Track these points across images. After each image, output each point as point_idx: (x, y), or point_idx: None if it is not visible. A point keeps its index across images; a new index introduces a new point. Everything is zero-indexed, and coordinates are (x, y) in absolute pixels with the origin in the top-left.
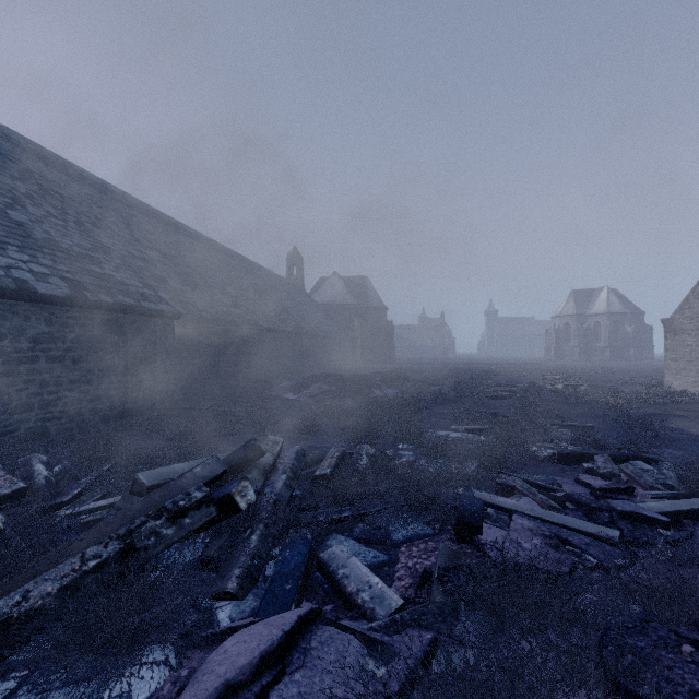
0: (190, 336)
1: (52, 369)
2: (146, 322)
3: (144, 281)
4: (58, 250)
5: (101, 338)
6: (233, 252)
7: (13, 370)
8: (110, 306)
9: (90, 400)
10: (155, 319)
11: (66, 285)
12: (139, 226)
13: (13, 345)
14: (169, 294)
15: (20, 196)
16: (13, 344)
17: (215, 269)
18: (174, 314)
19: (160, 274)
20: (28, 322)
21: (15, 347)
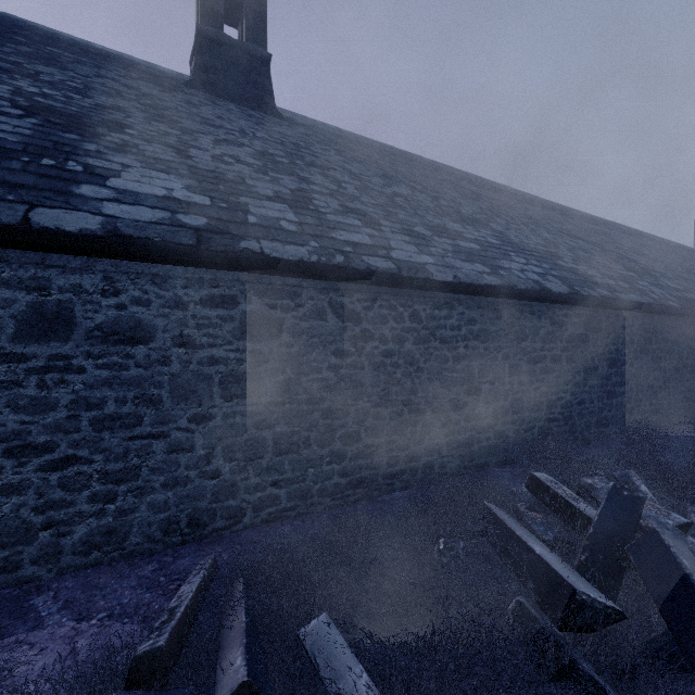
0: (654, 332)
1: (553, 369)
2: (617, 317)
3: (598, 270)
4: (532, 251)
5: (584, 336)
6: (626, 229)
7: (531, 369)
8: (596, 300)
9: (576, 403)
10: (624, 312)
11: (559, 282)
12: (549, 219)
13: (531, 345)
14: (624, 282)
15: (486, 211)
16: (531, 344)
17: (627, 249)
18: (645, 304)
19: (601, 262)
20: (539, 322)
21: (532, 347)
